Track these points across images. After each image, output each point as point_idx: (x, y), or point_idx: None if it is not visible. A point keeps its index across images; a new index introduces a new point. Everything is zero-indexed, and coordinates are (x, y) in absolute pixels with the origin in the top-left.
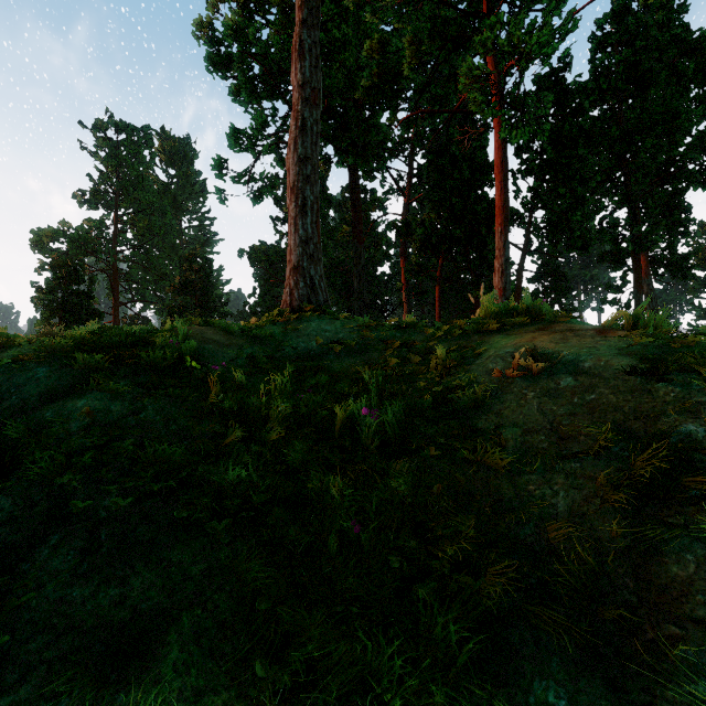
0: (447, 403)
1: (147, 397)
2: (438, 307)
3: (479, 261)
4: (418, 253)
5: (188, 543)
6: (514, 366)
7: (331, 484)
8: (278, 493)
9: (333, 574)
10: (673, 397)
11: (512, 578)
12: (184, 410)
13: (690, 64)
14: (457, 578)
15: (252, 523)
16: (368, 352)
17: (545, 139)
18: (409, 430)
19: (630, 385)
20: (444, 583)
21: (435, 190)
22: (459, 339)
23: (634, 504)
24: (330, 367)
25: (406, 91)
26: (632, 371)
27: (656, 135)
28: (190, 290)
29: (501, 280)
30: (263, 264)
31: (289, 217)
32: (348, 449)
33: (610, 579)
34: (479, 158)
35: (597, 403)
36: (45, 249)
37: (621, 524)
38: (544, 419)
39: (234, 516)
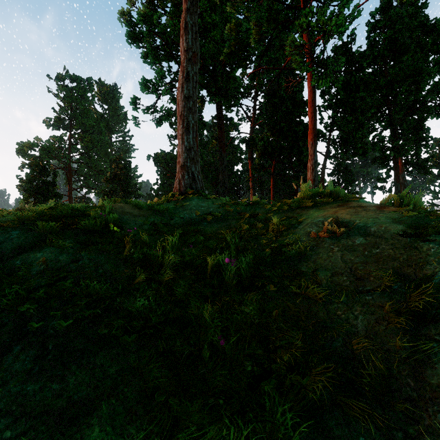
0: (280, 254)
1: (83, 251)
2: (272, 191)
3: (298, 163)
4: (260, 157)
5: (108, 351)
6: (324, 230)
7: (205, 310)
8: (169, 316)
9: (206, 373)
10: (433, 252)
11: (328, 377)
12: (108, 259)
13: (429, 40)
14: (290, 377)
15: (151, 337)
16: (229, 220)
17: (340, 86)
18: (256, 272)
19: (403, 243)
20: (281, 380)
21: (270, 118)
22: (287, 212)
23: (411, 326)
24: (204, 230)
25: (252, 56)
26: (405, 234)
27: (408, 84)
28: (116, 181)
29: (312, 174)
30: (162, 164)
31: (178, 134)
32: (216, 285)
33: (397, 379)
34: (298, 98)
35: (381, 255)
36: (26, 155)
37: (402, 340)
38: (345, 266)
39: (139, 332)
